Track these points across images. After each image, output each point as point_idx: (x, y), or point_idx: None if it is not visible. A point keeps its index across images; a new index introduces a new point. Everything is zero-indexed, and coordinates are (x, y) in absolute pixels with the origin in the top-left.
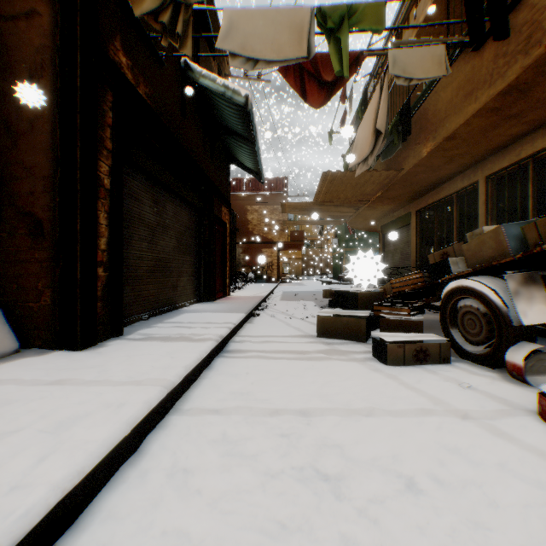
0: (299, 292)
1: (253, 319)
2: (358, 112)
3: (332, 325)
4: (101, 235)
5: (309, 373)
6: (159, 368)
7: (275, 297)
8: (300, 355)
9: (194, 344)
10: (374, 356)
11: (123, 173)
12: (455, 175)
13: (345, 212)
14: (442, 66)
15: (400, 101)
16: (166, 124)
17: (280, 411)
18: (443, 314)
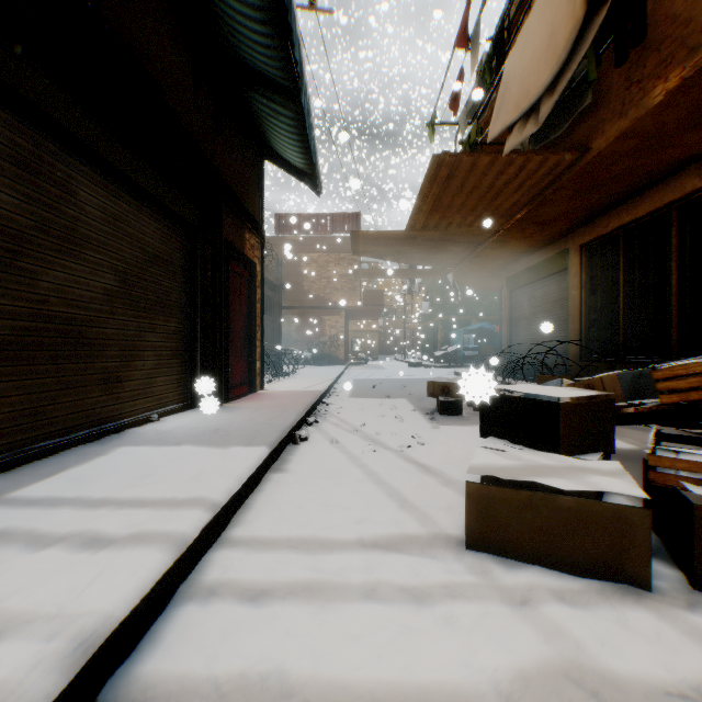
0: (378, 380)
1: (292, 453)
2: (483, 76)
3: (519, 517)
4: None
5: None
6: None
7: (342, 390)
8: None
9: None
10: None
11: None
12: (682, 166)
13: (454, 254)
14: None
15: None
16: None
17: None
18: None
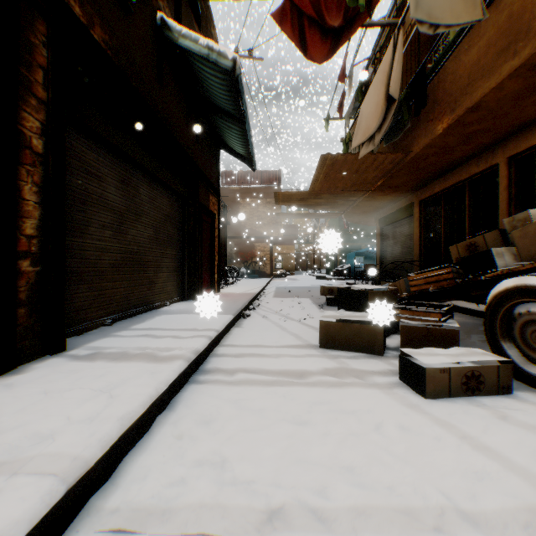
0: (292, 287)
1: (243, 321)
2: (358, 94)
3: (339, 333)
4: (27, 214)
5: (317, 414)
6: (79, 421)
7: (268, 293)
8: (301, 378)
9: (154, 367)
10: (401, 380)
11: (65, 135)
12: (469, 158)
13: (342, 204)
14: (476, 9)
15: (404, 82)
16: (136, 87)
17: (276, 517)
18: (489, 322)
